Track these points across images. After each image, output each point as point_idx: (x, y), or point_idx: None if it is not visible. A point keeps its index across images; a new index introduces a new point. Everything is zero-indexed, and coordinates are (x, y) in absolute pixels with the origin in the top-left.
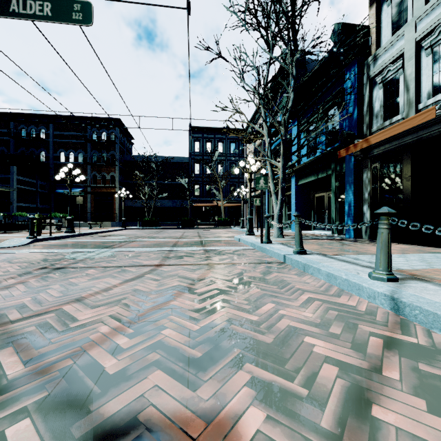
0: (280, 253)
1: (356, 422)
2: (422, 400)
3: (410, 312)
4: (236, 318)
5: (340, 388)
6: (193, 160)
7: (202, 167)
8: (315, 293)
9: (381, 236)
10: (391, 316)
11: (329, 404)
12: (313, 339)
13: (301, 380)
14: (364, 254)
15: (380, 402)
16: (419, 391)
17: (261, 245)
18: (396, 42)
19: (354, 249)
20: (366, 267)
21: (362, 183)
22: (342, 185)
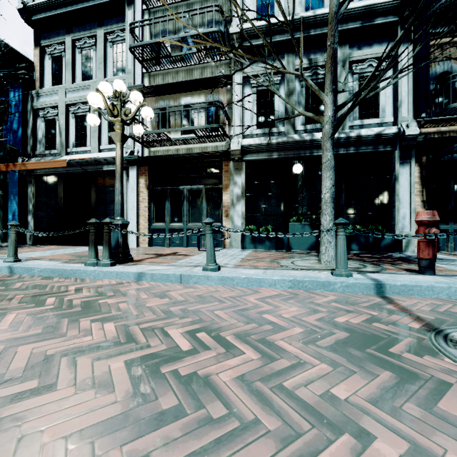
0: None
1: None
2: None
3: (17, 271)
4: None
5: None
6: None
7: None
8: None
9: (11, 237)
10: (7, 275)
11: None
12: None
13: None
14: None
15: None
16: None
17: None
18: (54, 94)
19: None
20: None
21: (27, 196)
22: (6, 194)
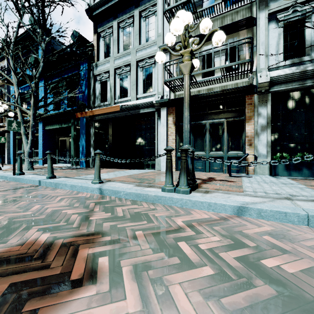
0: (36, 180)
1: (84, 222)
2: (104, 212)
3: (105, 192)
4: (15, 216)
5: (79, 218)
6: None
7: None
8: (65, 196)
9: (96, 163)
10: (99, 196)
11: (75, 223)
12: (67, 210)
13: (63, 222)
14: (90, 175)
15: (92, 216)
16: (104, 211)
17: (15, 176)
18: (106, 63)
19: (85, 173)
20: (91, 179)
21: (90, 135)
22: (78, 134)
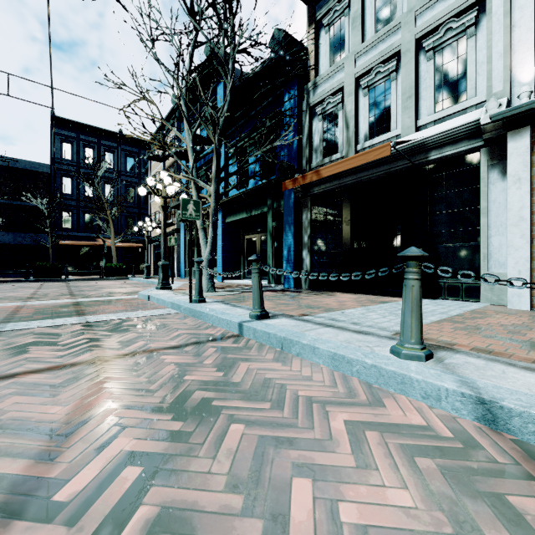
0: (232, 320)
1: None
2: None
3: (523, 426)
4: None
5: None
6: (60, 171)
7: (77, 185)
8: (344, 406)
9: (412, 290)
10: (495, 439)
11: None
12: None
13: None
14: (330, 310)
15: None
16: None
17: (192, 307)
18: (336, 73)
19: (311, 303)
20: (362, 333)
21: (302, 225)
22: (279, 226)
